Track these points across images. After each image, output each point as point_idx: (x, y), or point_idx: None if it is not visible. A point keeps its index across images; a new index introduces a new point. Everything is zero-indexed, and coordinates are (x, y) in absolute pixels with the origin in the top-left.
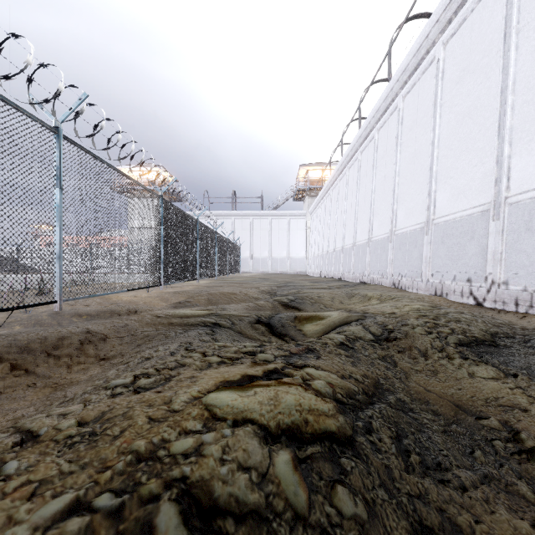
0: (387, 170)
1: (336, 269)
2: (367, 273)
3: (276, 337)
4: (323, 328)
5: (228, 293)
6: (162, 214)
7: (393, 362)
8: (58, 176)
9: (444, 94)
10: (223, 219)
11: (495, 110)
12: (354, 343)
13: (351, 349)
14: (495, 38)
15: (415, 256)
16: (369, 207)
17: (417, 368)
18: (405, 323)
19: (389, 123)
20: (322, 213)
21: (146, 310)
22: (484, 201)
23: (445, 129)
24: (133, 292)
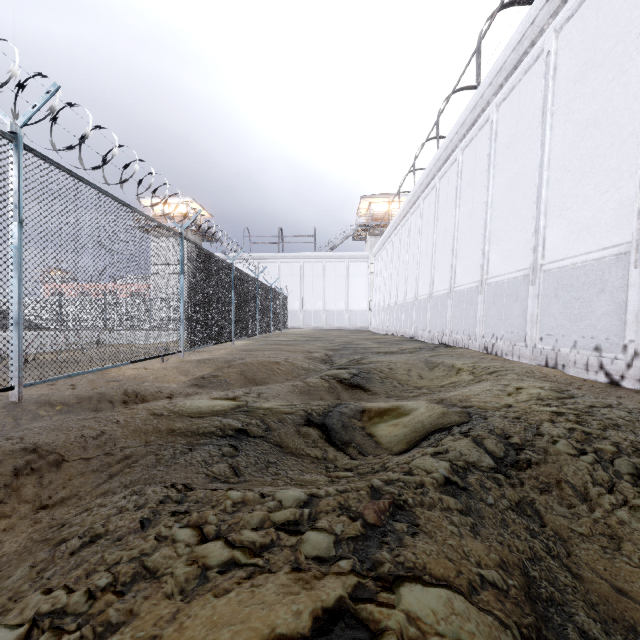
0: (475, 201)
1: (407, 325)
2: (448, 333)
3: (334, 448)
4: (405, 434)
5: (269, 363)
6: (182, 258)
7: (535, 515)
8: (16, 205)
9: (556, 97)
10: (267, 263)
11: (636, 115)
12: (467, 478)
13: (464, 493)
14: (635, 15)
15: (515, 312)
16: (451, 248)
17: (581, 529)
18: (538, 431)
19: (477, 140)
20: (388, 255)
21: (152, 393)
22: (620, 240)
23: (559, 144)
24: (144, 362)
